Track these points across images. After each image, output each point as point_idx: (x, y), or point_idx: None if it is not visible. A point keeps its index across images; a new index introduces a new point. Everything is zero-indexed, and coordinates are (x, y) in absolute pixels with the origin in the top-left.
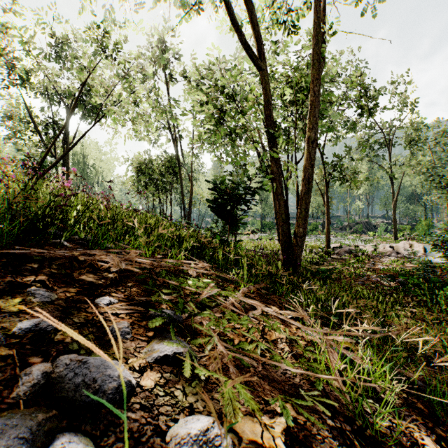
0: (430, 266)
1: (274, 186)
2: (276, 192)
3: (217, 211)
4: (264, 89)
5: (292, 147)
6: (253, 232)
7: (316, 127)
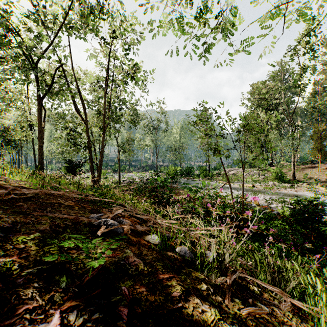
0: (141, 185)
1: (90, 163)
2: (91, 165)
3: (68, 170)
4: (87, 132)
5: (100, 143)
6: (83, 172)
7: (103, 147)
